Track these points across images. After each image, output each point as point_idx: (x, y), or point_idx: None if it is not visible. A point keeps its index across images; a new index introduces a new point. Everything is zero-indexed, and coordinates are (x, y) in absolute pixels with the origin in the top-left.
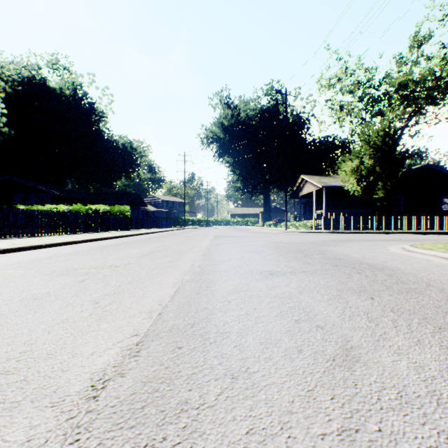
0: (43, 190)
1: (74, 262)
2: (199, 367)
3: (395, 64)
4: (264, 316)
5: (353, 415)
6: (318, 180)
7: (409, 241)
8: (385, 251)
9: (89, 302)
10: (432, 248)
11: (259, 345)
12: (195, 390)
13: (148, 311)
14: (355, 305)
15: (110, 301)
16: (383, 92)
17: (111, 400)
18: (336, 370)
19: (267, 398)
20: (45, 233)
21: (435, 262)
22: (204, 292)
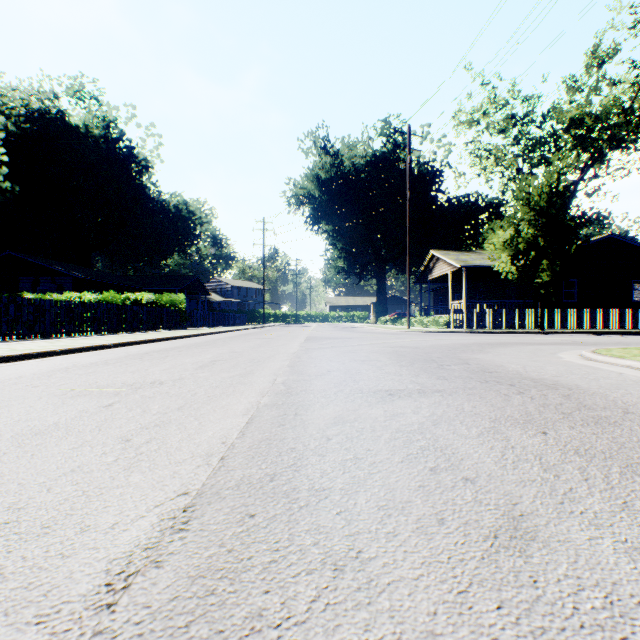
0: (61, 272)
1: (100, 376)
2: (281, 549)
3: (566, 91)
4: (382, 461)
5: (537, 639)
6: (456, 257)
7: (588, 344)
8: (555, 360)
9: (117, 438)
10: (624, 355)
11: (376, 511)
12: (275, 593)
13: (204, 454)
14: (520, 444)
15: (149, 437)
16: (549, 131)
17: (136, 612)
18: (501, 555)
19: (393, 607)
20: (62, 333)
21: (630, 377)
22: (291, 423)
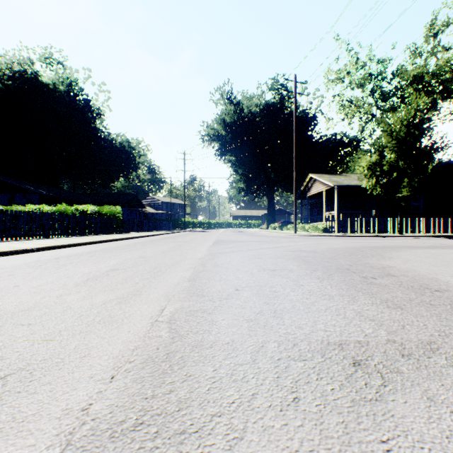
0: (31, 190)
1: None
2: None
3: (409, 56)
4: None
5: None
6: (329, 178)
7: None
8: None
9: None
10: None
11: None
12: None
13: None
14: None
15: None
16: (397, 86)
17: None
18: None
19: None
20: (7, 237)
21: None
22: None
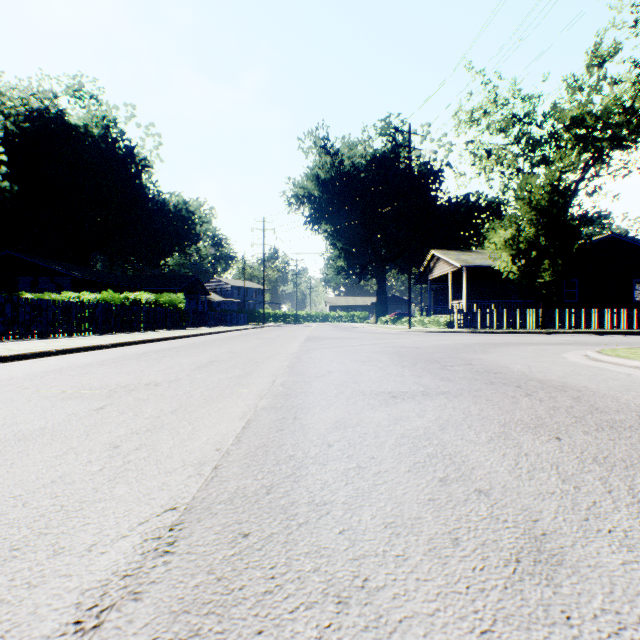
0: (60, 272)
1: (94, 377)
2: (277, 577)
3: (567, 91)
4: (387, 471)
5: None
6: (456, 256)
7: (592, 345)
8: (560, 360)
9: (105, 445)
10: (630, 355)
11: (383, 529)
12: (269, 634)
13: (196, 463)
14: (533, 451)
15: (139, 443)
16: (549, 131)
17: None
18: (526, 584)
19: None
20: (59, 333)
21: (639, 378)
22: (290, 427)
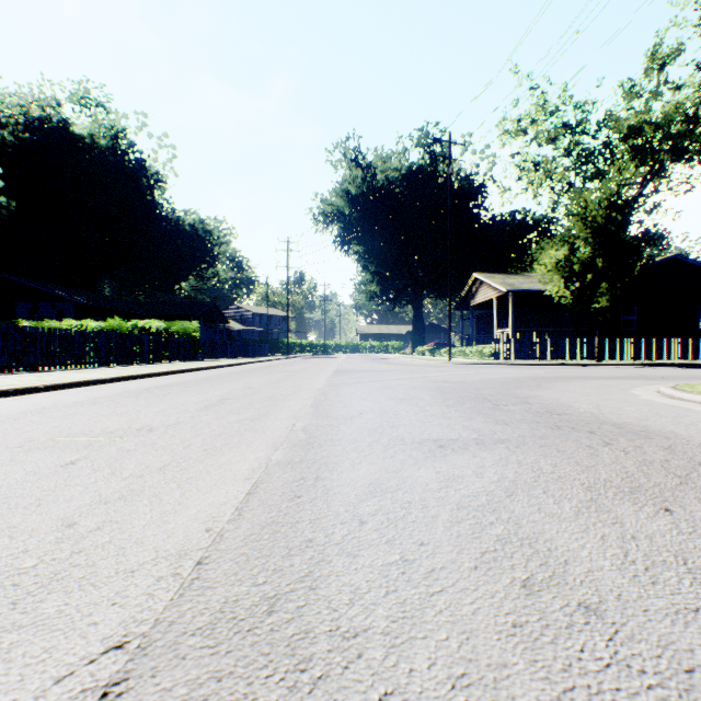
0: (62, 297)
1: (78, 419)
2: None
3: (623, 97)
4: (445, 567)
5: None
6: (501, 280)
7: (660, 379)
8: (631, 398)
9: (56, 521)
10: None
11: (450, 693)
12: None
13: (174, 554)
14: (642, 531)
15: (102, 519)
16: (604, 141)
17: None
18: None
19: None
20: (55, 366)
21: None
22: (310, 493)
